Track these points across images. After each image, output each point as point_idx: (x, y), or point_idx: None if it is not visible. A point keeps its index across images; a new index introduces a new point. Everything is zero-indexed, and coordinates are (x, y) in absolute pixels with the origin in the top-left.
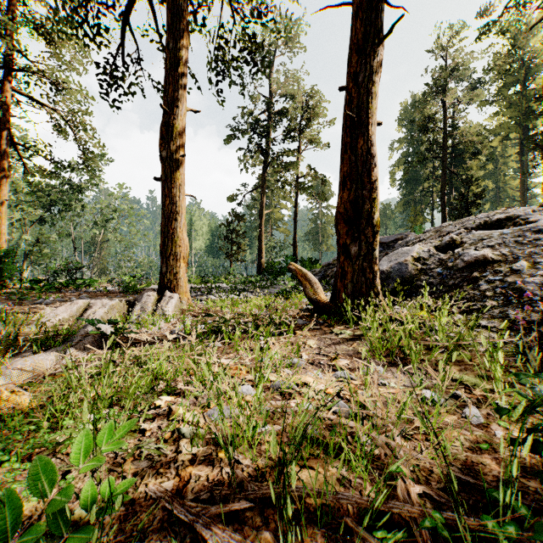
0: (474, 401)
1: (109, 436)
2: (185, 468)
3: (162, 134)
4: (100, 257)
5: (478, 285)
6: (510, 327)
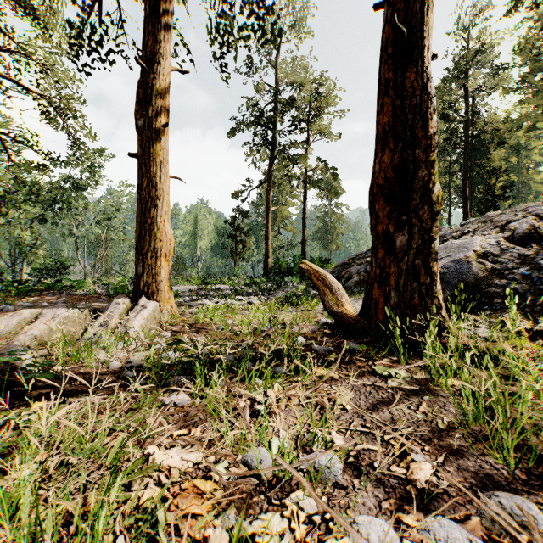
0: None
1: None
2: None
3: (138, 97)
4: (103, 257)
5: None
6: None
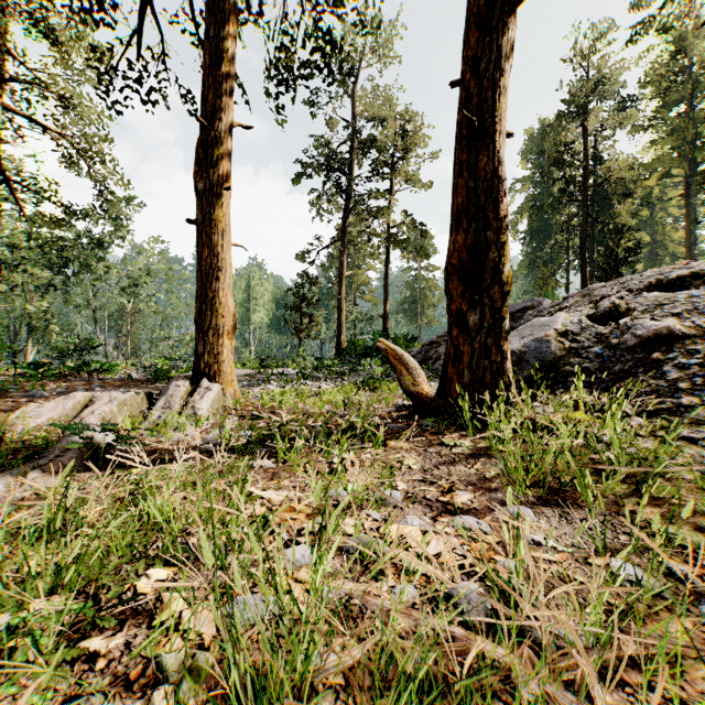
0: None
1: None
2: None
3: (198, 158)
4: (129, 333)
5: (663, 372)
6: None
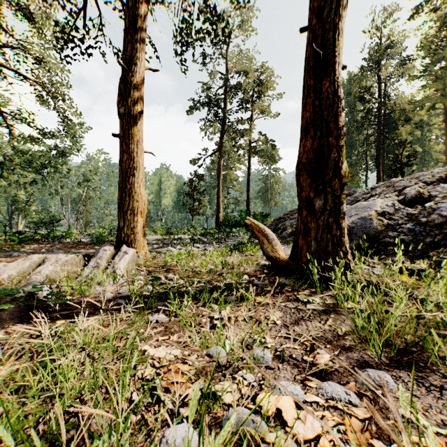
0: None
1: None
2: None
3: (120, 91)
4: (84, 212)
5: None
6: None
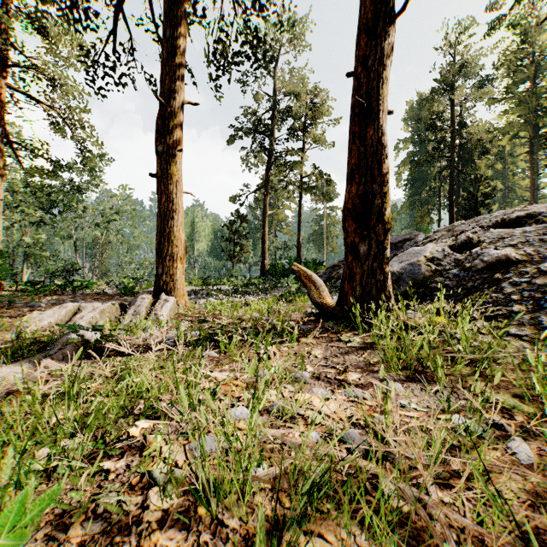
0: (517, 430)
1: (18, 517)
2: (150, 534)
3: (158, 127)
4: (101, 259)
5: (501, 288)
6: (544, 336)
